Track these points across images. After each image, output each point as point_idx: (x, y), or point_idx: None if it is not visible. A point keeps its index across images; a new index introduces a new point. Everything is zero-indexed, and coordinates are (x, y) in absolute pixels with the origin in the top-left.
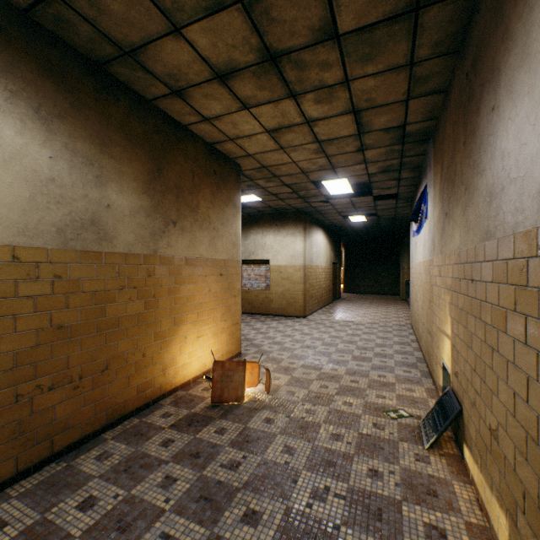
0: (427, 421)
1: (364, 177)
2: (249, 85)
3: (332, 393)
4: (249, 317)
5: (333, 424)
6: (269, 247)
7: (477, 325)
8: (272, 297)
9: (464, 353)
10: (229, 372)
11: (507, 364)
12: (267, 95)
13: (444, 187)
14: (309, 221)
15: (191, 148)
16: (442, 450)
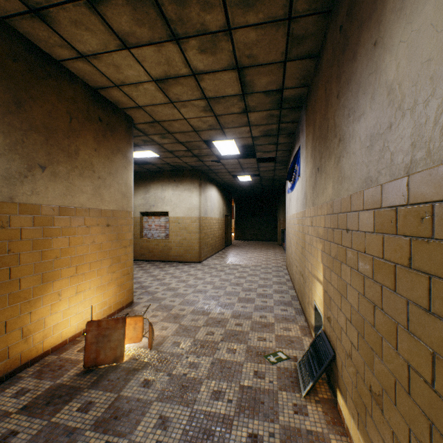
0: (303, 364)
1: (249, 140)
2: (124, 16)
3: (217, 340)
4: (149, 264)
5: (216, 379)
6: (168, 201)
7: (353, 276)
8: (171, 245)
9: (338, 301)
10: (106, 331)
11: (397, 328)
12: (148, 34)
13: (316, 145)
14: (204, 178)
15: (68, 88)
16: (317, 395)
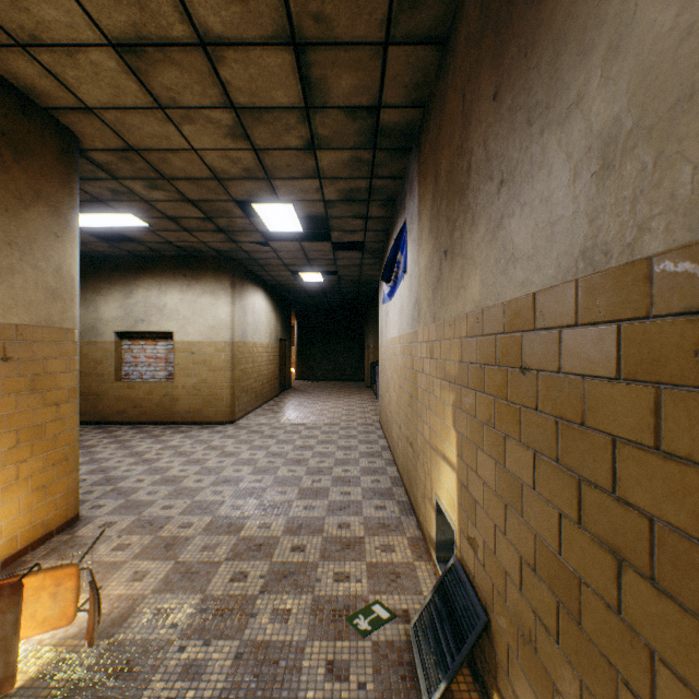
0: (423, 631)
1: (320, 206)
2: None
3: (252, 592)
4: (132, 431)
5: None
6: (172, 312)
7: (543, 471)
8: (178, 393)
9: (497, 513)
10: None
11: None
12: None
13: (441, 209)
14: (241, 274)
15: None
16: None
